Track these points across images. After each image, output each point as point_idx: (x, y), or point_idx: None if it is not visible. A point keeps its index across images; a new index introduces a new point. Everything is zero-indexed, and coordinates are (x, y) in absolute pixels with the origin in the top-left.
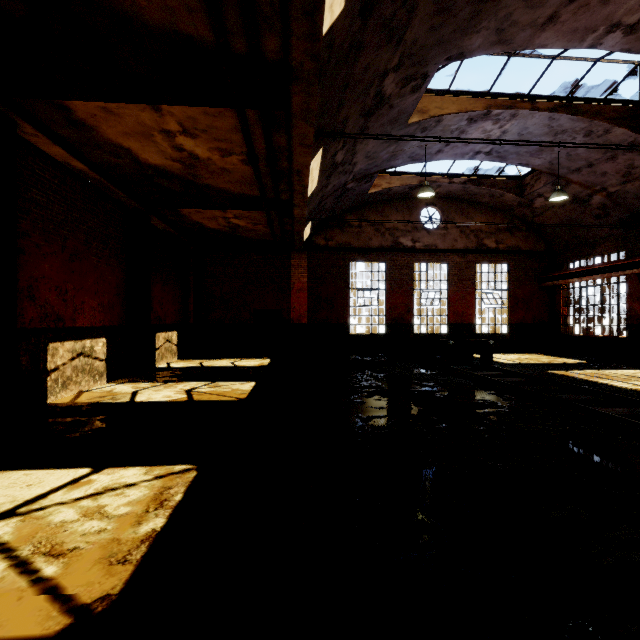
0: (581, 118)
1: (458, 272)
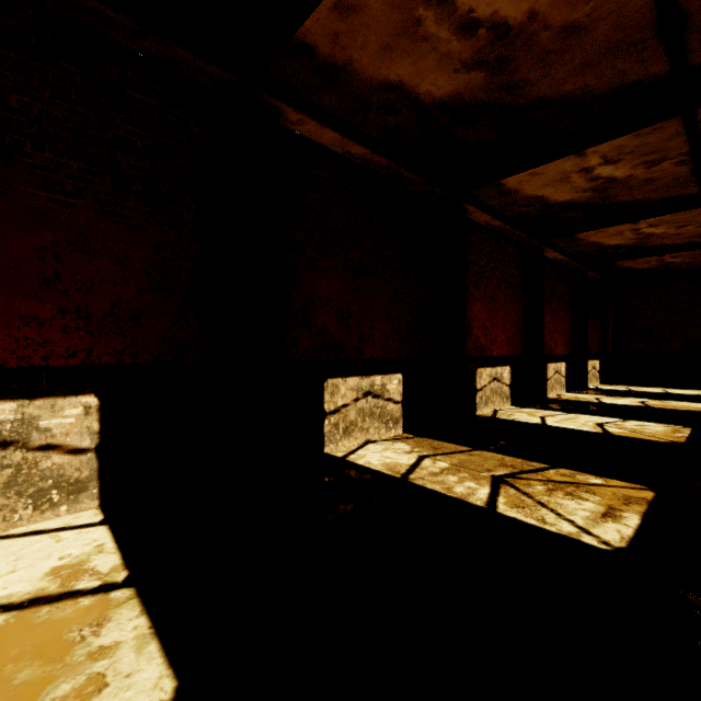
0: None
1: None
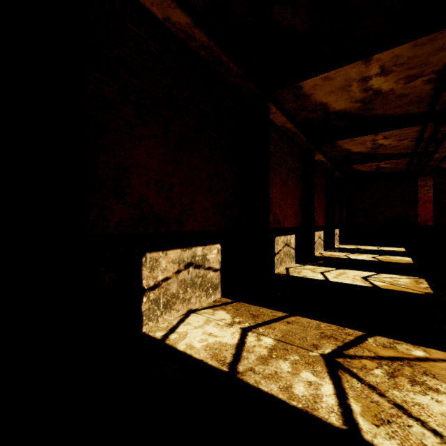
0: None
1: None
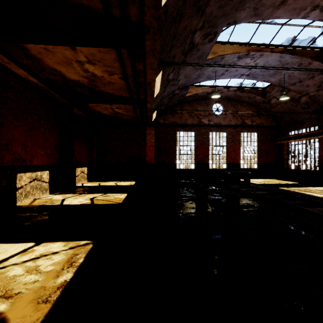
0: (296, 56)
1: (232, 137)
